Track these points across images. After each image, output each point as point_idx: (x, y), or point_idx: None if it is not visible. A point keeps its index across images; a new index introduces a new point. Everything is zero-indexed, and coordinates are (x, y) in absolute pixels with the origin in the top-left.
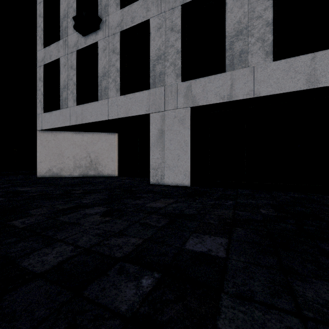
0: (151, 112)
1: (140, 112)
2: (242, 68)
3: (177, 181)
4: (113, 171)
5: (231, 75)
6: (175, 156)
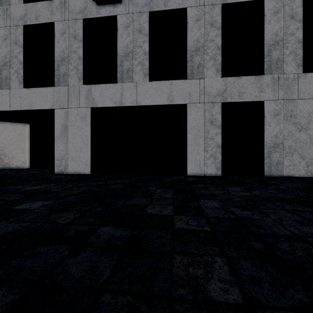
0: (56, 108)
1: (45, 107)
2: (129, 82)
3: (79, 170)
4: (23, 163)
5: (121, 86)
6: (77, 148)
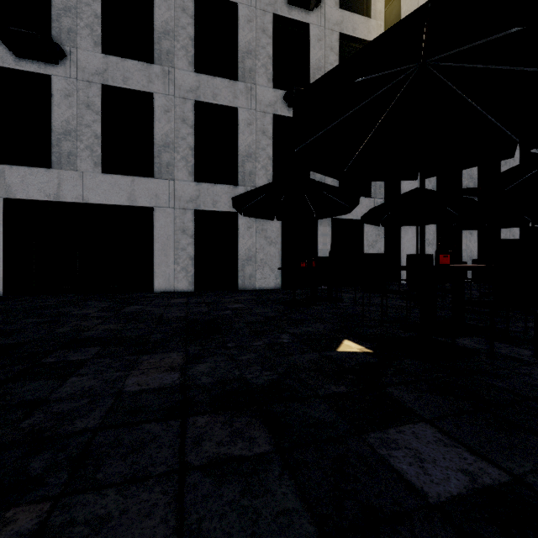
0: None
1: None
2: (71, 170)
3: None
4: None
5: (59, 174)
6: None
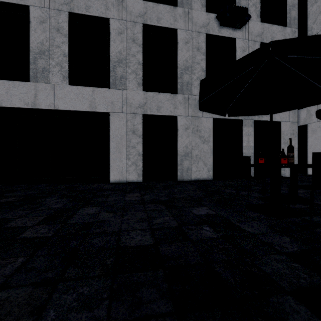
0: None
1: None
2: (44, 83)
3: None
4: None
5: (35, 86)
6: None
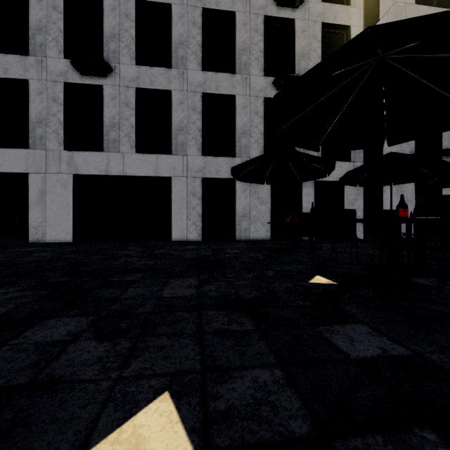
0: (31, 172)
1: (16, 170)
2: (115, 152)
3: (60, 238)
4: None
5: (108, 155)
6: (57, 216)
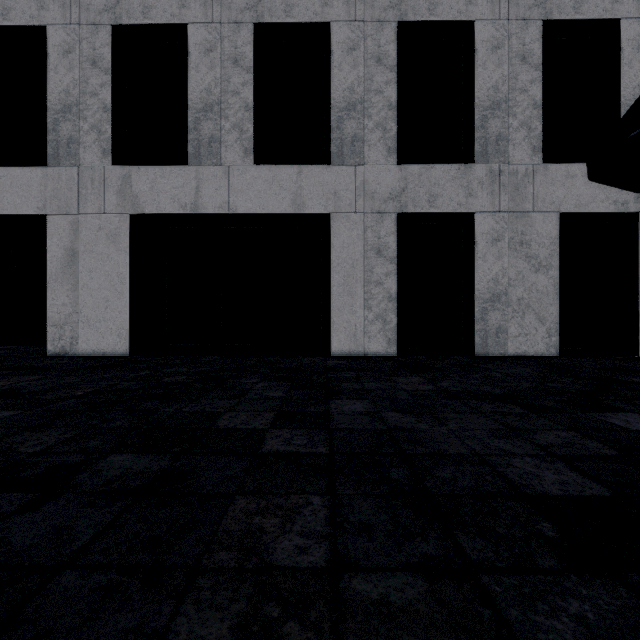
0: (51, 213)
1: (24, 210)
2: (213, 165)
3: (105, 348)
4: None
5: (197, 172)
6: (100, 301)
